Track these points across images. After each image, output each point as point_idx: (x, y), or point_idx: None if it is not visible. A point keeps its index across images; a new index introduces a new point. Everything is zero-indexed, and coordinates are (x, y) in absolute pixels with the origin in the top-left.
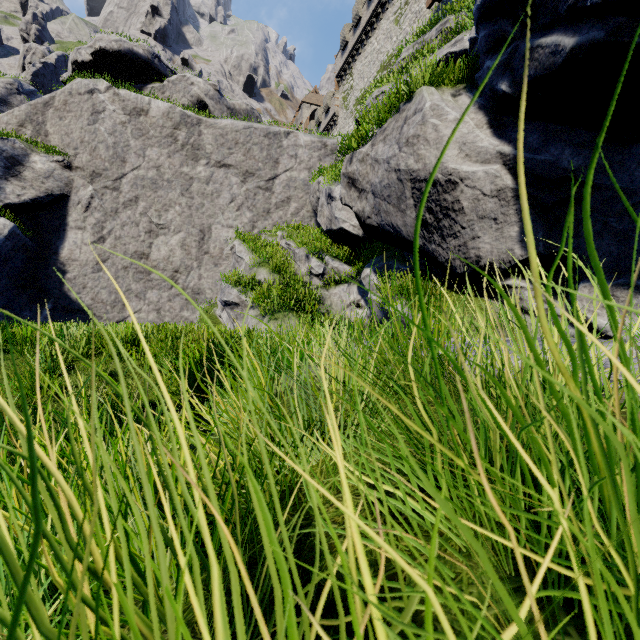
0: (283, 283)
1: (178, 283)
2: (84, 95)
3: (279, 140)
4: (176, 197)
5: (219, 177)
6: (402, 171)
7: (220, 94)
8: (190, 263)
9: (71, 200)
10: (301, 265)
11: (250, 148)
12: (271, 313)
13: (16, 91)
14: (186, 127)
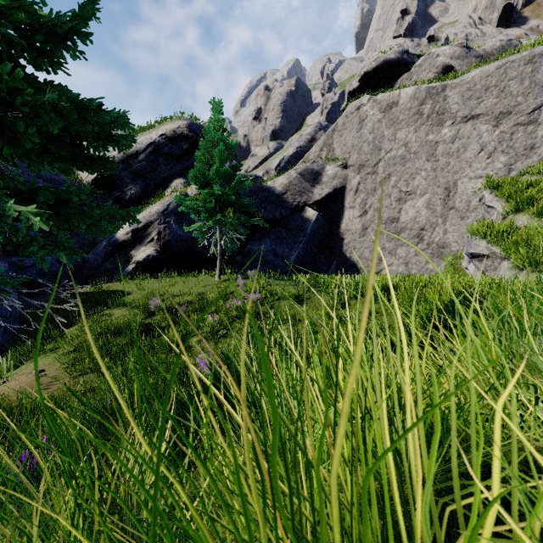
0: None
1: (423, 239)
2: (354, 113)
3: None
4: (421, 164)
5: (465, 131)
6: None
7: (467, 48)
8: (435, 220)
9: (346, 189)
10: None
11: (504, 86)
12: (533, 264)
13: (318, 130)
14: (431, 99)
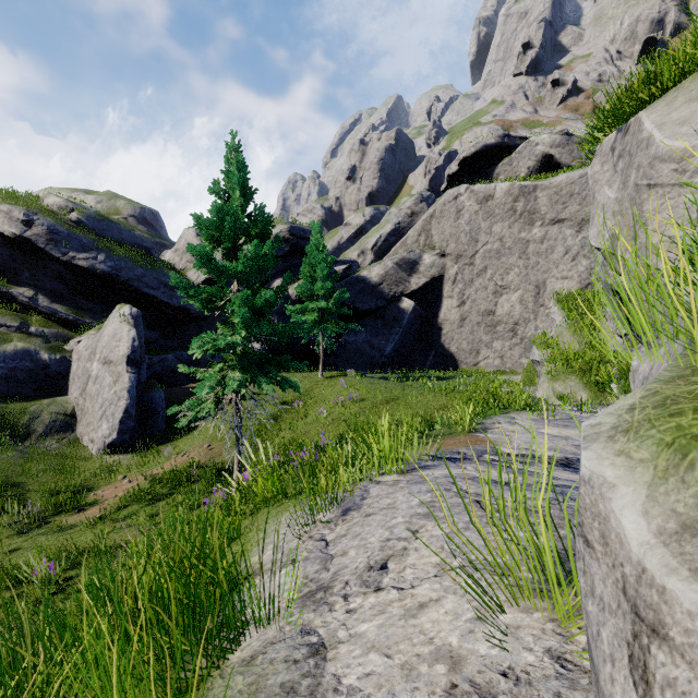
0: (583, 344)
1: (517, 334)
2: (451, 202)
3: None
4: (515, 261)
5: (553, 234)
6: (604, 283)
7: (568, 135)
8: (527, 316)
9: (444, 278)
10: (608, 324)
11: (586, 195)
12: (554, 374)
13: (419, 202)
14: (523, 197)
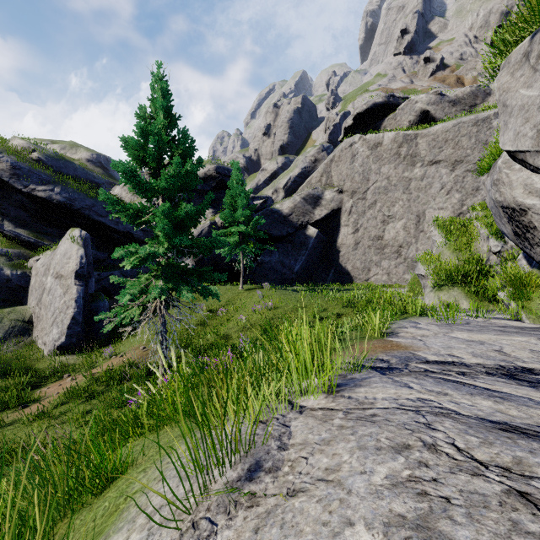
0: (461, 260)
1: (401, 255)
2: (347, 149)
3: (488, 123)
4: (399, 195)
5: (431, 173)
6: (494, 201)
7: (441, 95)
8: (409, 240)
9: (342, 210)
10: (483, 244)
11: (458, 141)
12: (439, 286)
13: (321, 151)
14: (406, 143)
